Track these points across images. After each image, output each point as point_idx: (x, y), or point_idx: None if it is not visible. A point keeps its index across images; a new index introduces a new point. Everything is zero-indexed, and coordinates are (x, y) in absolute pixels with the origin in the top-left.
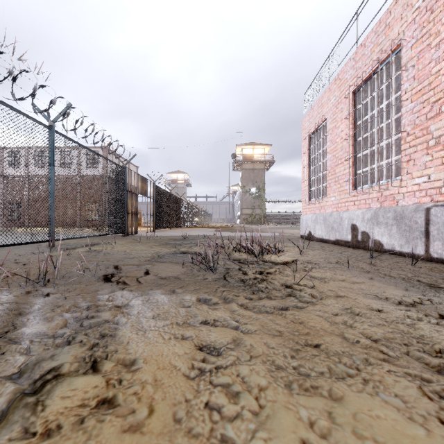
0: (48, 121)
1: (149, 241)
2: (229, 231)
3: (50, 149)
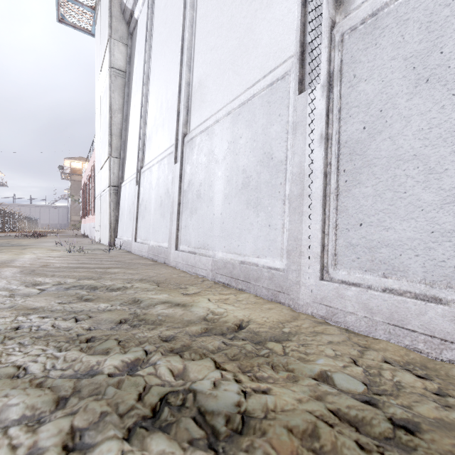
0: None
1: None
2: None
3: None
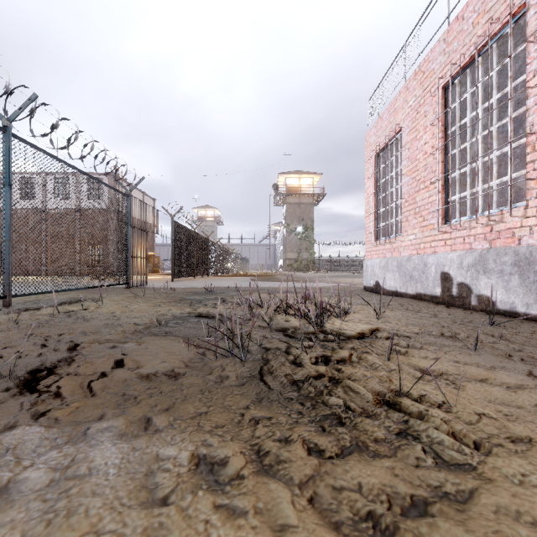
0: (2, 119)
1: (158, 296)
2: (270, 280)
3: (5, 161)
